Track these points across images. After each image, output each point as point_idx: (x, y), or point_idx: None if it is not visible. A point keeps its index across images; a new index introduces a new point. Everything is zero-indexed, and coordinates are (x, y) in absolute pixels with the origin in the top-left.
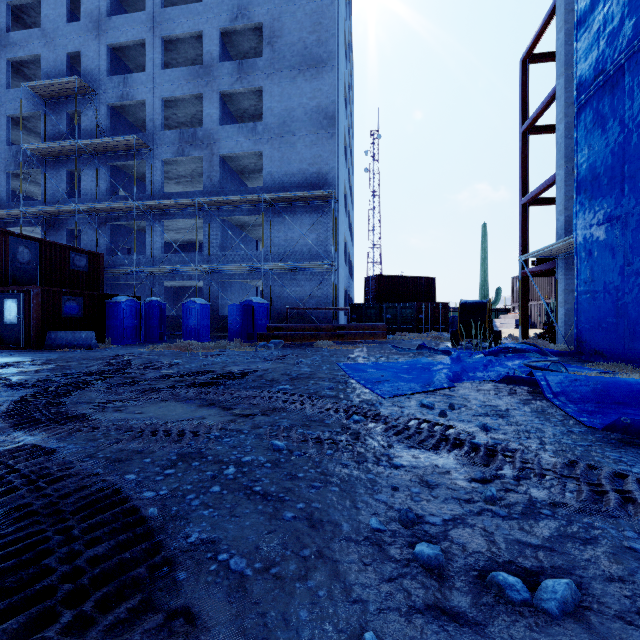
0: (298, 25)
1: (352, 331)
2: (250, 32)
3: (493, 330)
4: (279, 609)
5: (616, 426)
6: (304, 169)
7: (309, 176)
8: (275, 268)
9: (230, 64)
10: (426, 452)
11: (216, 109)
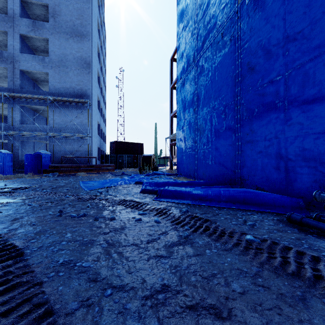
0: (70, 12)
1: (97, 168)
2: (41, 6)
3: (154, 166)
4: (14, 225)
5: (142, 191)
6: (73, 86)
7: (76, 90)
8: (56, 135)
9: (27, 20)
10: (83, 201)
11: (17, 43)
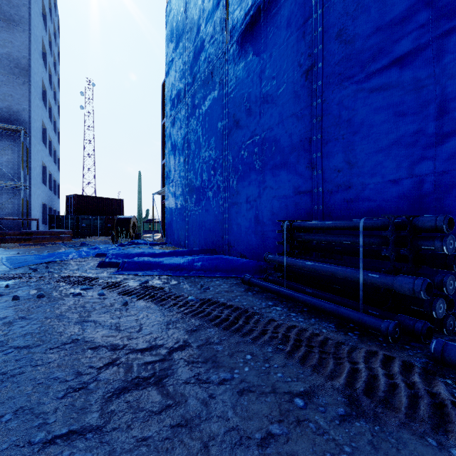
0: None
1: (40, 236)
2: None
3: (136, 233)
4: None
5: (100, 264)
6: None
7: None
8: None
9: None
10: (1, 281)
11: None
